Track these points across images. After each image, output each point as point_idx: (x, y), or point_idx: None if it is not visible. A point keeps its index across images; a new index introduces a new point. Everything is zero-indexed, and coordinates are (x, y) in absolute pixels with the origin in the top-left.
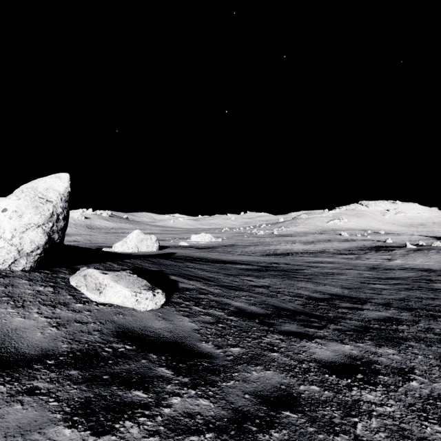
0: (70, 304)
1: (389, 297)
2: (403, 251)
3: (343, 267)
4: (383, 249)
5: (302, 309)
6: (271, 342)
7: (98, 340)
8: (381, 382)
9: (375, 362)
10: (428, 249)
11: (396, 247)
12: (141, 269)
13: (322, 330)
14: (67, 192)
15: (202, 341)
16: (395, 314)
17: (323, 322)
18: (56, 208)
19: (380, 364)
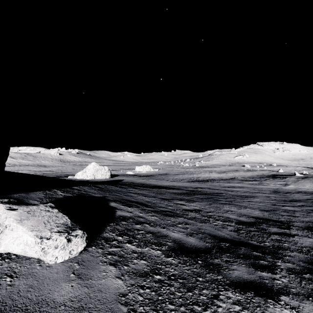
0: None
1: (305, 219)
2: (294, 179)
3: (252, 190)
4: (278, 176)
5: (238, 236)
6: (229, 311)
7: None
8: None
9: None
10: None
11: (287, 175)
12: (84, 196)
13: (277, 273)
14: None
15: None
16: None
17: (268, 257)
18: None
19: None
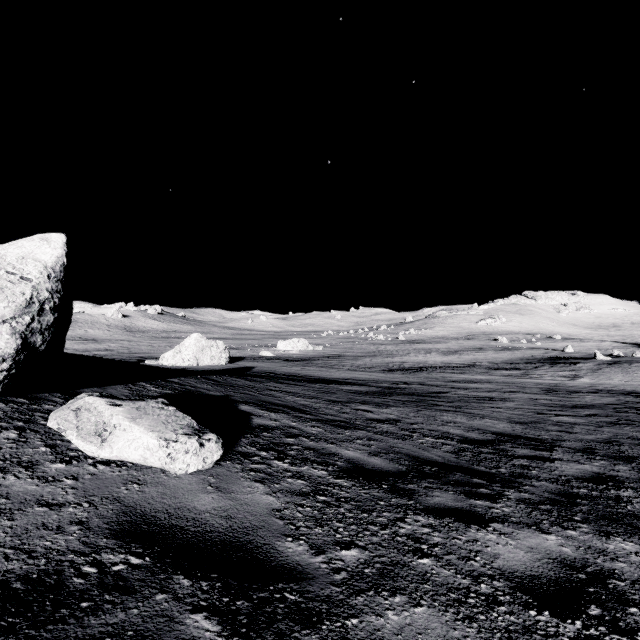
0: (41, 464)
1: (587, 437)
2: (592, 365)
3: (505, 388)
4: (561, 361)
5: (456, 460)
6: (414, 532)
7: (73, 545)
8: (639, 624)
9: (612, 574)
10: (630, 362)
11: (581, 359)
12: (193, 394)
13: (499, 503)
14: (60, 265)
15: (287, 536)
16: (606, 468)
17: (495, 485)
18: (39, 291)
19: (622, 579)
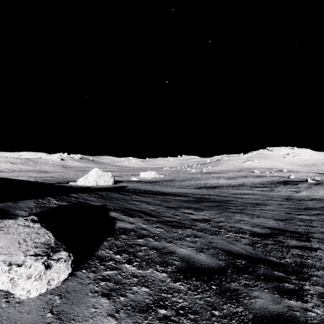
0: None
1: None
2: (306, 185)
3: (263, 198)
4: (289, 183)
5: (254, 251)
6: None
7: None
8: None
9: None
10: None
11: (299, 182)
12: (81, 205)
13: (307, 301)
14: None
15: None
16: None
17: (293, 278)
18: None
19: None
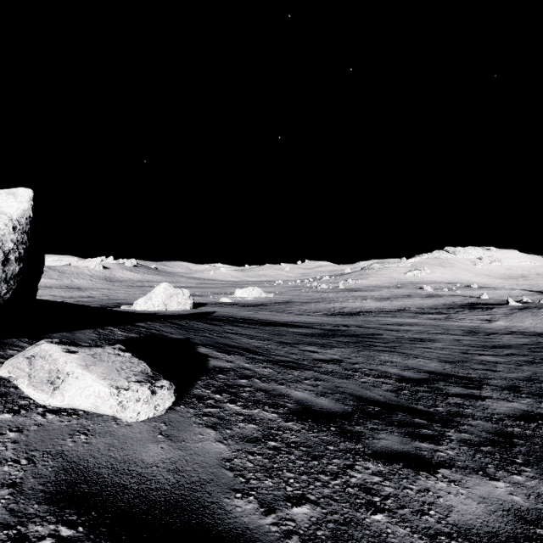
0: None
1: (510, 375)
2: (505, 310)
3: (432, 330)
4: (479, 306)
5: (396, 399)
6: (365, 482)
7: None
8: None
9: None
10: (538, 307)
11: (495, 305)
12: (157, 337)
13: (442, 445)
14: (25, 218)
15: (236, 492)
16: (533, 406)
17: (436, 425)
18: (3, 242)
19: None
